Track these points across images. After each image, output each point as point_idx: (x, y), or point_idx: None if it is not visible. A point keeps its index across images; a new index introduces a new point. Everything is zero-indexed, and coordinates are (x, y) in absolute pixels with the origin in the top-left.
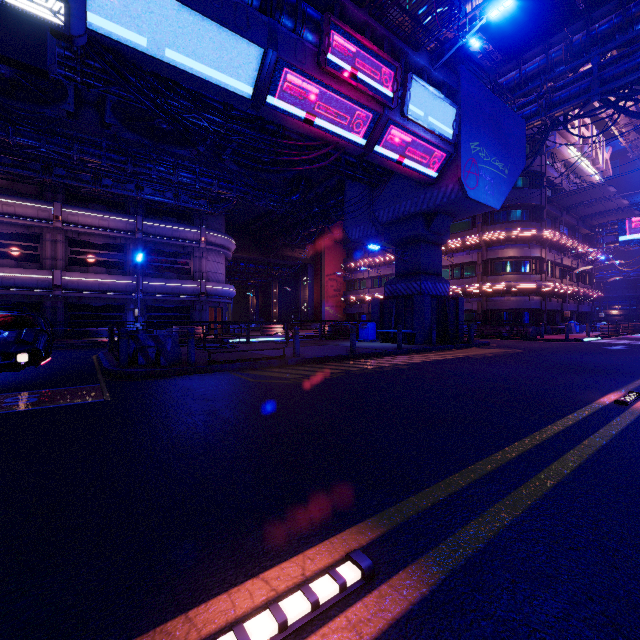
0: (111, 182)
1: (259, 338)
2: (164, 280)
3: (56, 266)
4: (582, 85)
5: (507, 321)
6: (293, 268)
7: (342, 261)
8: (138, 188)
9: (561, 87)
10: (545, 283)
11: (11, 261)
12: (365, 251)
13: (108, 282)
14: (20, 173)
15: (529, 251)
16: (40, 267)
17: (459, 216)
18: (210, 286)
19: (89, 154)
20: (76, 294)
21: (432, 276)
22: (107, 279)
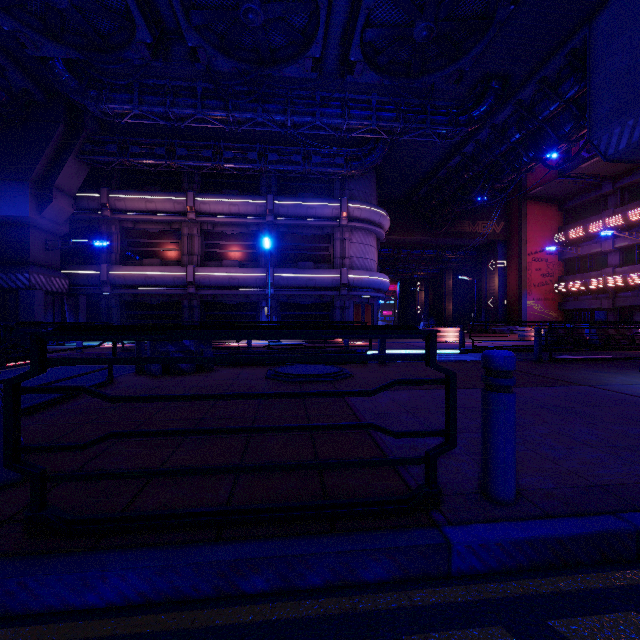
0: (232, 154)
1: (414, 349)
2: (297, 270)
3: (192, 262)
4: None
5: None
6: (474, 250)
7: (556, 230)
8: (262, 156)
9: None
10: None
11: (156, 260)
12: (604, 207)
13: (238, 276)
14: (148, 161)
15: None
16: (180, 264)
17: None
18: (353, 275)
19: (184, 106)
20: (208, 291)
21: None
22: (237, 273)
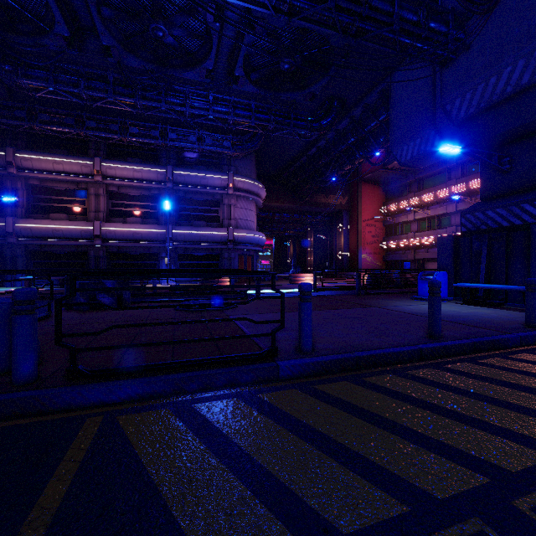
0: (137, 130)
1: (282, 289)
2: (193, 228)
3: (98, 218)
4: None
5: None
6: (328, 216)
7: (381, 205)
8: (163, 134)
9: None
10: None
11: (63, 215)
12: (409, 191)
13: (141, 231)
14: (57, 128)
15: None
16: (86, 219)
17: None
18: (237, 233)
19: (97, 90)
20: (114, 243)
21: None
22: (140, 228)
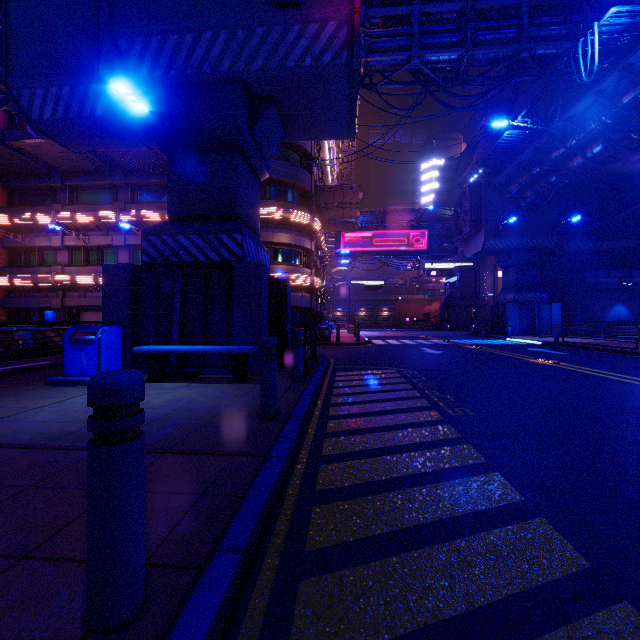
0: None
1: None
2: None
3: None
4: (401, 40)
5: (300, 321)
6: None
7: None
8: None
9: (374, 36)
10: (317, 279)
11: None
12: (55, 200)
13: None
14: None
15: (303, 240)
16: None
17: (294, 132)
18: None
19: None
20: None
21: (252, 232)
22: None
